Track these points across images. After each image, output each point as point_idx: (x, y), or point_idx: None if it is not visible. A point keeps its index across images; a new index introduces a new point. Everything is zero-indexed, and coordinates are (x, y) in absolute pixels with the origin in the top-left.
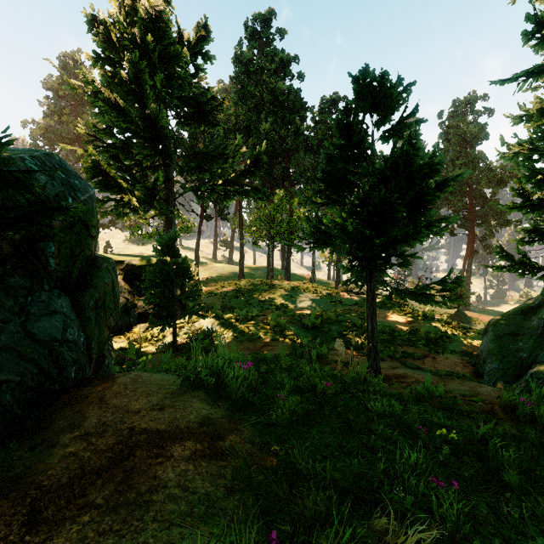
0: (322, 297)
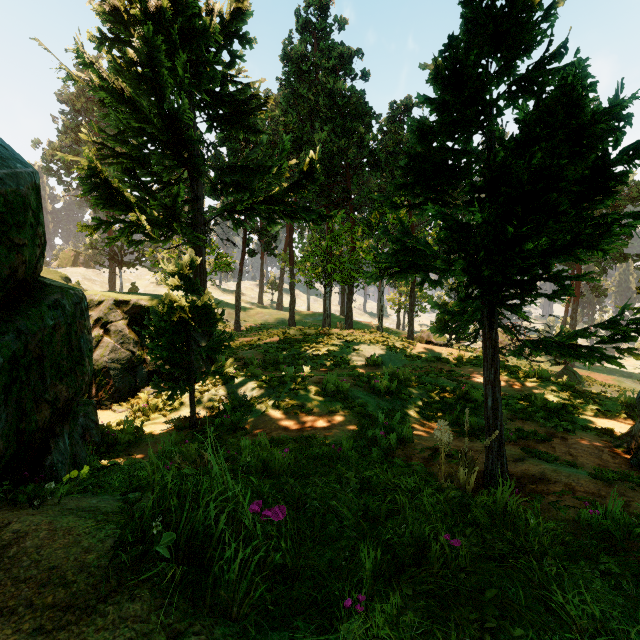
0: (395, 351)
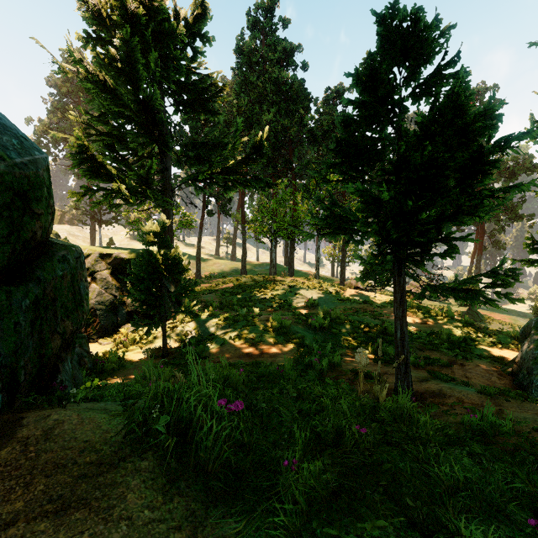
0: (328, 294)
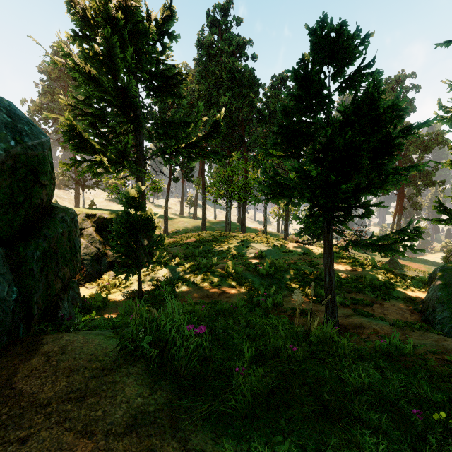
0: (274, 247)
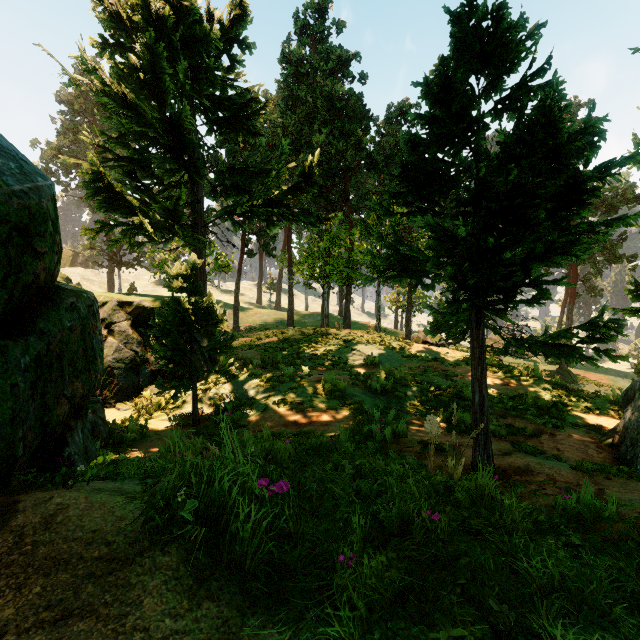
0: (391, 350)
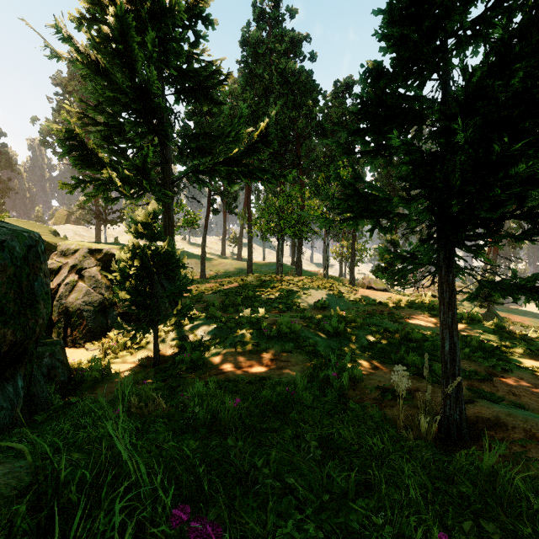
0: (340, 295)
